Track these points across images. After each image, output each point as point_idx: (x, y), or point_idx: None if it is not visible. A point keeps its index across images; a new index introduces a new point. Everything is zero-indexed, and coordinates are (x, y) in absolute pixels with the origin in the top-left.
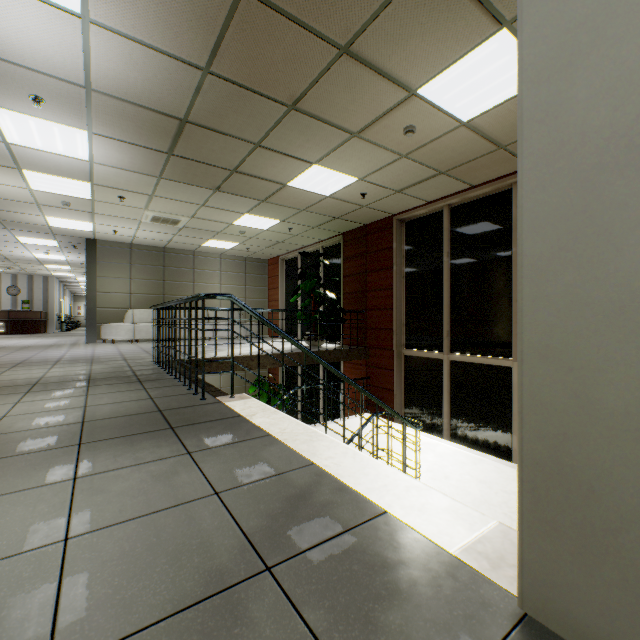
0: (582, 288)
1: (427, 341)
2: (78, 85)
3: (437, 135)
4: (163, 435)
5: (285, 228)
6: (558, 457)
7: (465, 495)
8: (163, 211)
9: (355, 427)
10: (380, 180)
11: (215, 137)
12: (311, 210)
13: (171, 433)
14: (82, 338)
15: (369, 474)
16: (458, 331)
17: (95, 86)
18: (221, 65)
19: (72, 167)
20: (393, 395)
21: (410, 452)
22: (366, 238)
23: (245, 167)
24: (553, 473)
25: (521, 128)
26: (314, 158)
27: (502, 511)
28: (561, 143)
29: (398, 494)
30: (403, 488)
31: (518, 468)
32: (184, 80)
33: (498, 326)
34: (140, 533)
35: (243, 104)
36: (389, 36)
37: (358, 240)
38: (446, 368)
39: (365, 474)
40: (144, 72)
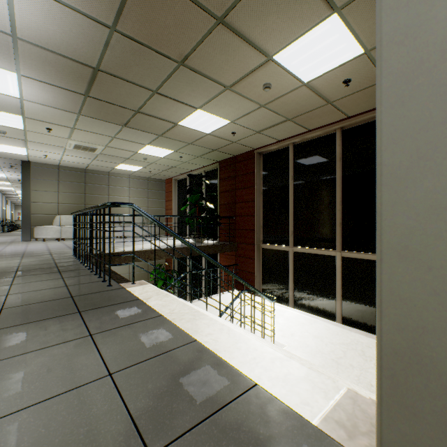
0: (442, 194)
1: (278, 238)
2: (5, 33)
3: (286, 91)
4: (70, 319)
5: (177, 156)
6: (417, 348)
7: (305, 347)
8: (83, 141)
9: (228, 300)
10: (246, 123)
11: (122, 84)
12: (196, 144)
13: (78, 317)
14: (19, 237)
15: (241, 348)
16: (299, 231)
17: (20, 35)
18: (125, 25)
19: (5, 102)
20: (254, 276)
21: (267, 317)
22: (235, 165)
23: (146, 109)
24: (412, 363)
25: (380, 51)
26: (198, 104)
27: (331, 358)
28: (420, 61)
29: (265, 366)
30: (269, 360)
31: (377, 356)
32: (95, 35)
33: (326, 227)
34: (30, 424)
35: (143, 58)
36: (254, 12)
37: (230, 166)
38: (291, 257)
39: (238, 348)
40: (61, 26)
